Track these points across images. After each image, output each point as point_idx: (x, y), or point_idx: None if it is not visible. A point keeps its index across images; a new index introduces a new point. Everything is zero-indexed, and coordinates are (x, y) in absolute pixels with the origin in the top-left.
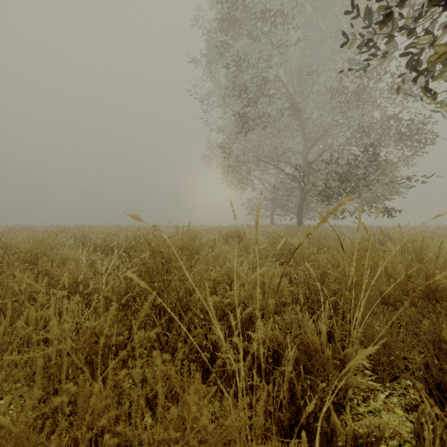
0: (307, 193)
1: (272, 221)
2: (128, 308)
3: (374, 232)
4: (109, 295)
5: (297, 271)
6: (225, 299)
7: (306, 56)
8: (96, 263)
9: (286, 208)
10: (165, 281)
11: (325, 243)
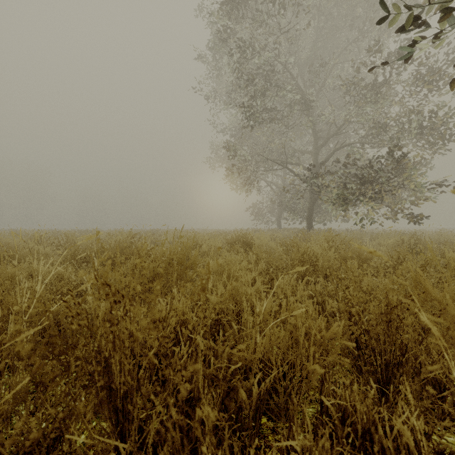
0: (318, 194)
1: (279, 224)
2: (46, 389)
3: (402, 237)
4: (10, 363)
5: (337, 298)
6: (232, 357)
7: (317, 47)
8: (64, 278)
9: (294, 211)
10: (116, 339)
11: (353, 251)
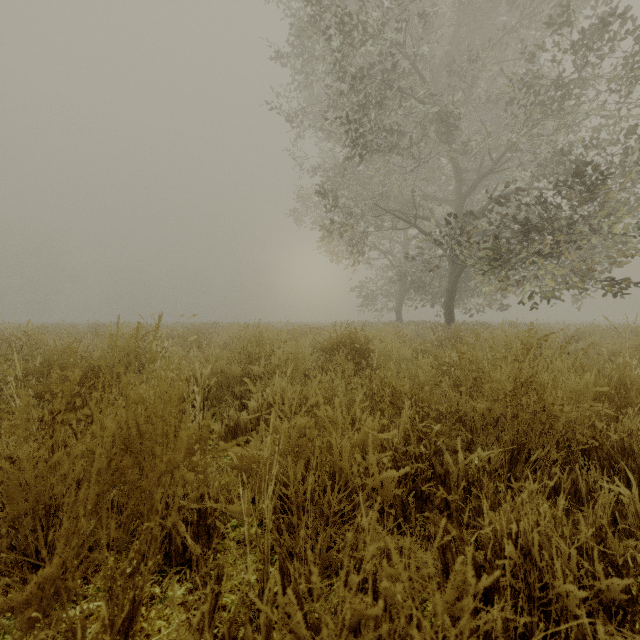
0: (464, 268)
1: (398, 316)
2: None
3: None
4: None
5: None
6: None
7: (463, 37)
8: None
9: (424, 295)
10: None
11: (619, 377)
